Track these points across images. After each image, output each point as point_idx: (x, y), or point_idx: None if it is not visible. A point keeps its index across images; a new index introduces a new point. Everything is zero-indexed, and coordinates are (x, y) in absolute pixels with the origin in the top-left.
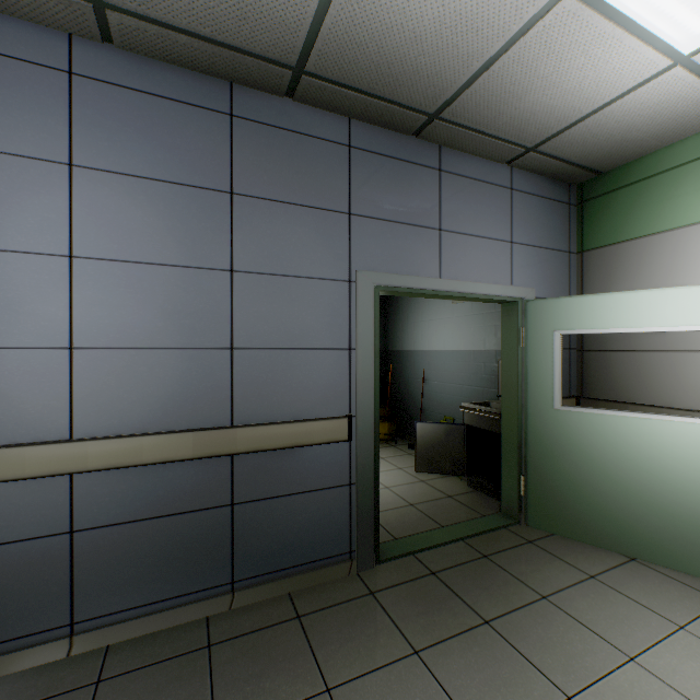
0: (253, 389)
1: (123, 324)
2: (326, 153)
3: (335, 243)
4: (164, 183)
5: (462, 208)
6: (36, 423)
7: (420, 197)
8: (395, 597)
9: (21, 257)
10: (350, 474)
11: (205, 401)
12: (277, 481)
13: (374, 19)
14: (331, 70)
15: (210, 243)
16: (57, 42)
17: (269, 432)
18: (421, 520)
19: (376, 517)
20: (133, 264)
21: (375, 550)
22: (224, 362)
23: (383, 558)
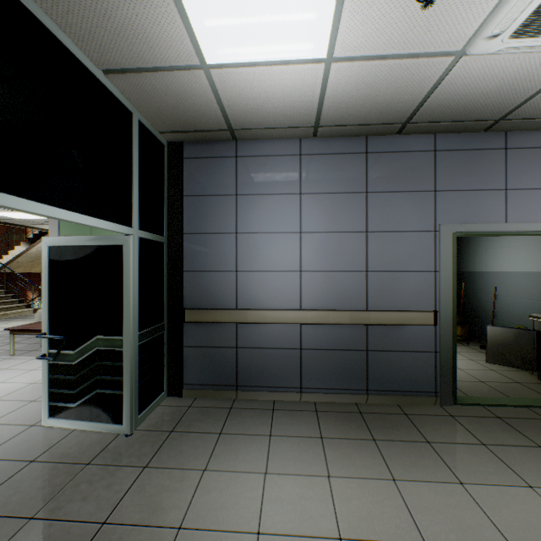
0: (377, 292)
1: (319, 260)
2: (419, 159)
3: (425, 210)
4: (336, 194)
5: (526, 171)
6: (289, 302)
7: (488, 170)
8: (468, 421)
9: (284, 235)
10: (435, 346)
11: (353, 297)
12: (390, 342)
13: (455, 95)
14: (425, 119)
15: (356, 219)
16: (295, 143)
17: (386, 315)
18: (490, 391)
19: (453, 376)
20: (323, 233)
21: (453, 396)
22: (363, 278)
23: (458, 402)
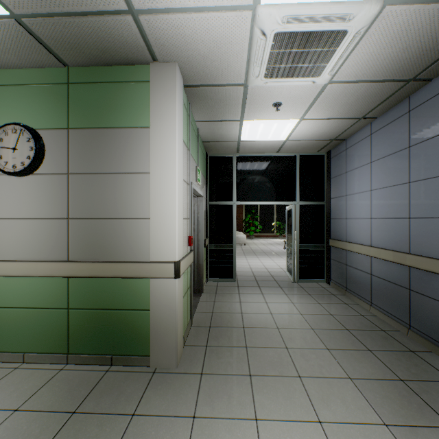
0: (417, 238)
1: (380, 210)
2: None
3: None
4: (389, 155)
5: None
6: (365, 240)
7: None
8: None
9: (363, 193)
10: None
11: (400, 240)
12: (427, 288)
13: (385, 67)
14: (416, 71)
15: (401, 173)
16: (368, 127)
17: (418, 260)
18: None
19: None
20: (382, 188)
21: None
22: (406, 224)
23: None
